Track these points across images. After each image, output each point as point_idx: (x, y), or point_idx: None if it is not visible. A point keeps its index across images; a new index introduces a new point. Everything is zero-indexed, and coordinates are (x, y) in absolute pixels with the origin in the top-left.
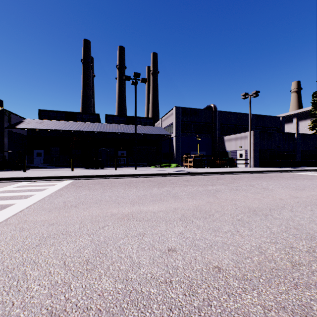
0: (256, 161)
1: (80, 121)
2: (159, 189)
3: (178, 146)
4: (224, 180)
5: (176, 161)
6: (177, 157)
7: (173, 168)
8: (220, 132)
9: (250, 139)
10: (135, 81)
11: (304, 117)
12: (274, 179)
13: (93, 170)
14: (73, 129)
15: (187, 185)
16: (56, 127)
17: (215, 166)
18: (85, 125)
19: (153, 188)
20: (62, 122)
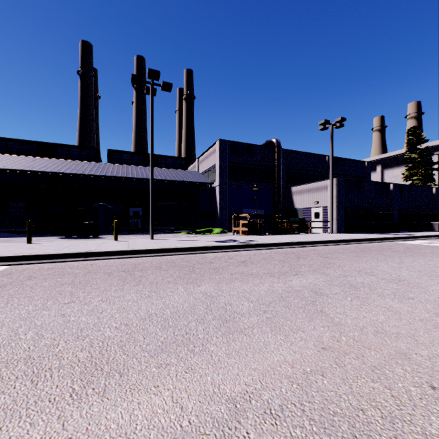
0: (340, 224)
1: (65, 158)
2: (187, 291)
3: (223, 201)
4: (309, 258)
5: (221, 223)
6: (222, 218)
7: (216, 235)
8: (285, 181)
9: (332, 191)
10: (151, 86)
11: (391, 164)
12: (388, 254)
13: (73, 241)
14: (46, 169)
15: (248, 275)
16: (14, 165)
17: (282, 231)
18: (71, 164)
19: (175, 287)
20: (29, 158)
